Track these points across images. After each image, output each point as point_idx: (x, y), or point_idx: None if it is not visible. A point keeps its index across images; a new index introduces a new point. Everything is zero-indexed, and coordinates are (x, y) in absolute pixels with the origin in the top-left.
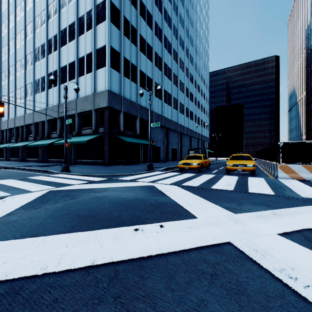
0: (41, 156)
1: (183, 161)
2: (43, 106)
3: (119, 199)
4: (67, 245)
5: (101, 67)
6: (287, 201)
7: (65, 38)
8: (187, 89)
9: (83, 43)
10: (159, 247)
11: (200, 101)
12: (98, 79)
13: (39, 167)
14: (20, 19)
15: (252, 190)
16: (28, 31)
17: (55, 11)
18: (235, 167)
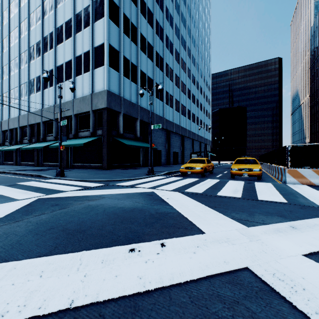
0: (36, 159)
1: (185, 165)
2: (38, 107)
3: (115, 208)
4: (42, 275)
5: (99, 66)
6: (303, 210)
7: (61, 35)
8: (189, 91)
9: (80, 41)
10: (160, 277)
11: (202, 103)
12: (96, 78)
13: (33, 171)
14: (14, 15)
15: (261, 197)
16: (22, 29)
17: (51, 8)
18: (240, 172)
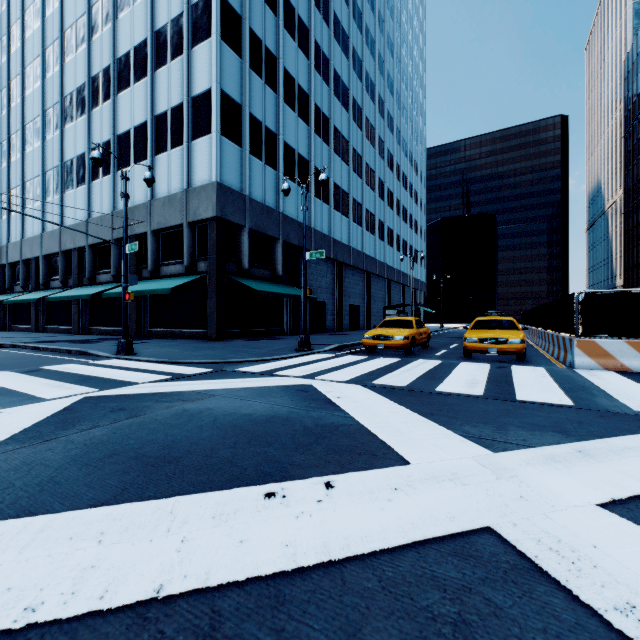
0: (77, 320)
1: (373, 331)
2: (81, 215)
3: (236, 416)
4: (101, 539)
5: (201, 135)
6: (603, 421)
7: (127, 73)
8: (381, 182)
9: (165, 85)
10: (323, 544)
11: (407, 207)
12: (196, 159)
13: (71, 344)
14: (33, 34)
15: (524, 395)
16: (49, 60)
17: (107, 18)
18: (483, 345)
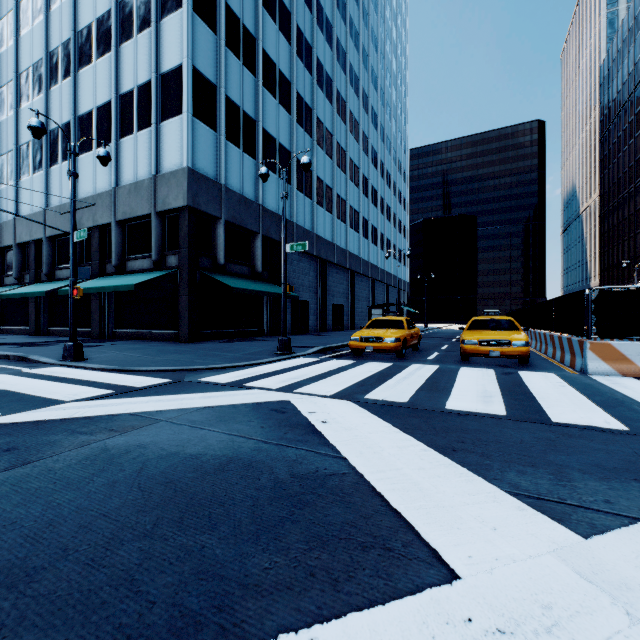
0: (34, 320)
1: (361, 332)
2: (38, 204)
3: (175, 460)
4: None
5: (171, 115)
6: None
7: (89, 48)
8: (365, 179)
9: (131, 60)
10: None
11: (391, 205)
12: (165, 142)
13: (15, 348)
14: None
15: (557, 414)
16: (2, 33)
17: None
18: (484, 348)
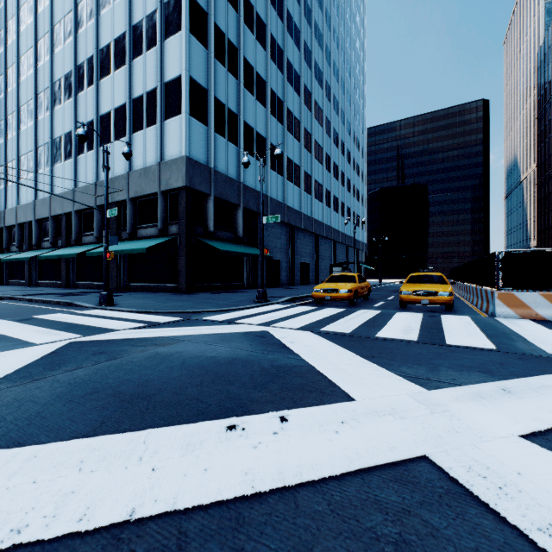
0: (65, 276)
1: (321, 285)
2: (68, 185)
3: (202, 359)
4: (81, 467)
5: (173, 115)
6: (522, 363)
7: (108, 62)
8: (328, 157)
9: (141, 72)
10: (279, 472)
11: (350, 178)
12: (168, 136)
13: (59, 296)
14: (27, 28)
15: (452, 340)
16: (40, 51)
17: (90, 14)
18: (416, 297)
